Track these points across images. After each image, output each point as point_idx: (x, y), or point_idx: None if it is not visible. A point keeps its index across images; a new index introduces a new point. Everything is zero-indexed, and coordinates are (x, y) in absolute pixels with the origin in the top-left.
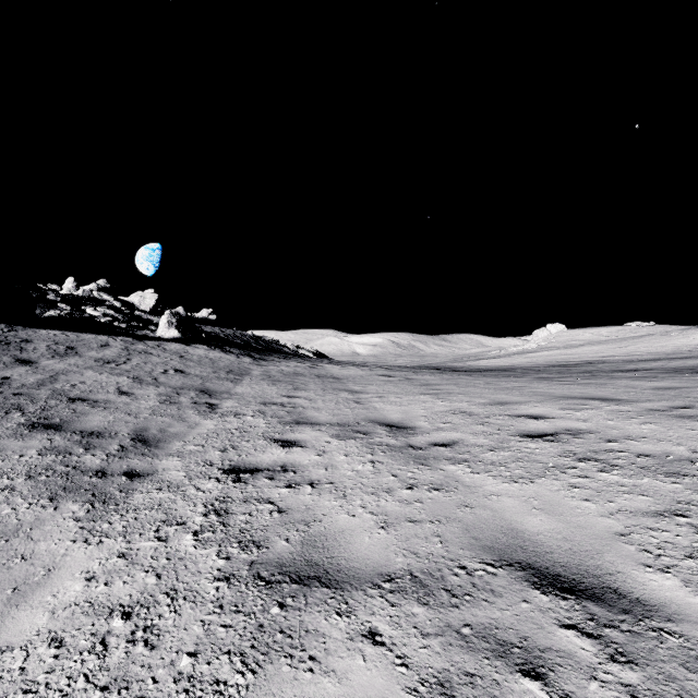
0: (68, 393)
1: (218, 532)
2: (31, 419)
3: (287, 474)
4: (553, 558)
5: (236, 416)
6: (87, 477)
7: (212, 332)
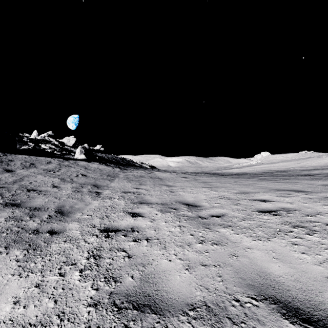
0: (27, 186)
1: (94, 270)
2: (5, 200)
3: (134, 233)
4: (292, 295)
5: (109, 198)
6: (28, 234)
7: (101, 156)
